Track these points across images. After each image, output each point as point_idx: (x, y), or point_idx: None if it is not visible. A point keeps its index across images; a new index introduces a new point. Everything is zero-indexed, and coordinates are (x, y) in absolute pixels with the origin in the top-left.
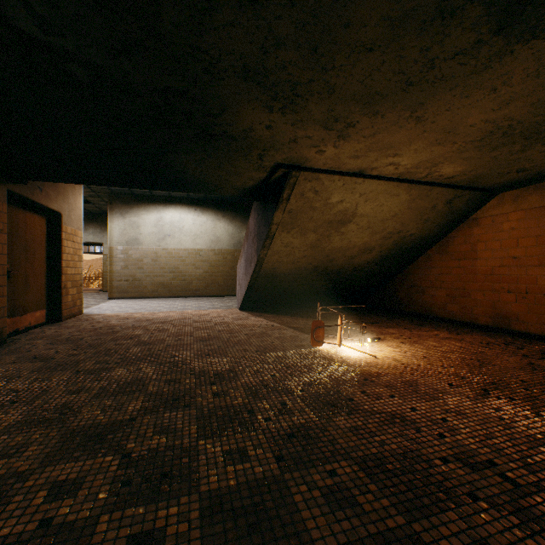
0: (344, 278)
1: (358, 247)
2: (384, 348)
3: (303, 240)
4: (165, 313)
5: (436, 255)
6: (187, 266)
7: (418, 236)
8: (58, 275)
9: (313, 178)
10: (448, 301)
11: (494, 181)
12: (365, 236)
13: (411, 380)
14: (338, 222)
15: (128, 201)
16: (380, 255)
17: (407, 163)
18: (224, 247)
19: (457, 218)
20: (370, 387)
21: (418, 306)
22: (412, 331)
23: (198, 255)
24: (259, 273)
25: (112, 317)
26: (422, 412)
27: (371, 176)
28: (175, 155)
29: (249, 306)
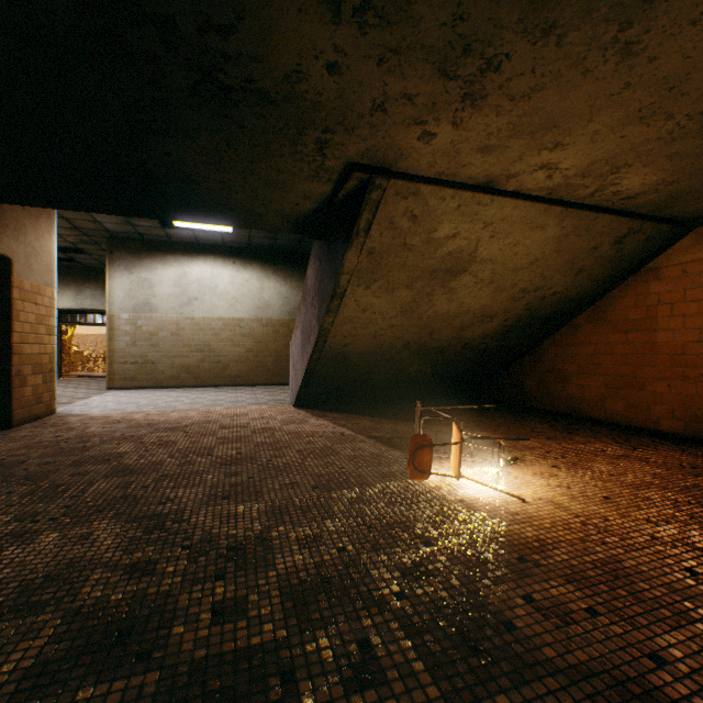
0: (448, 360)
1: (474, 312)
2: (530, 479)
3: (390, 301)
4: (181, 413)
5: (588, 325)
6: (222, 342)
7: (564, 296)
8: (5, 355)
9: (411, 192)
10: (607, 395)
11: (696, 206)
12: (486, 295)
13: (610, 559)
14: (446, 272)
15: (136, 249)
16: (504, 326)
17: (570, 166)
18: (275, 316)
19: (626, 268)
20: (538, 583)
21: (559, 401)
22: (561, 444)
23: (238, 326)
24: (322, 353)
25: (97, 419)
26: (682, 671)
27: (505, 192)
28: (167, 140)
29: (308, 400)
